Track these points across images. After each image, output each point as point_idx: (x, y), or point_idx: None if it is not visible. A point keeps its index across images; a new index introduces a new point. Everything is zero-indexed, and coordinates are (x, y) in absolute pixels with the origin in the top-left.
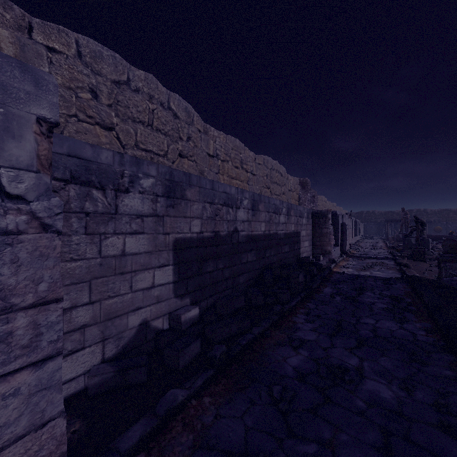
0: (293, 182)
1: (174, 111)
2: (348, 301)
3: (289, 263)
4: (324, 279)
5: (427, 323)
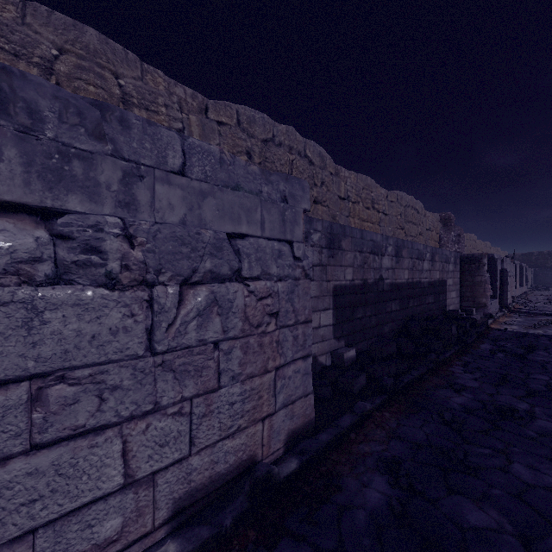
0: (432, 219)
1: (310, 158)
2: (514, 358)
3: (433, 315)
4: (480, 335)
5: None
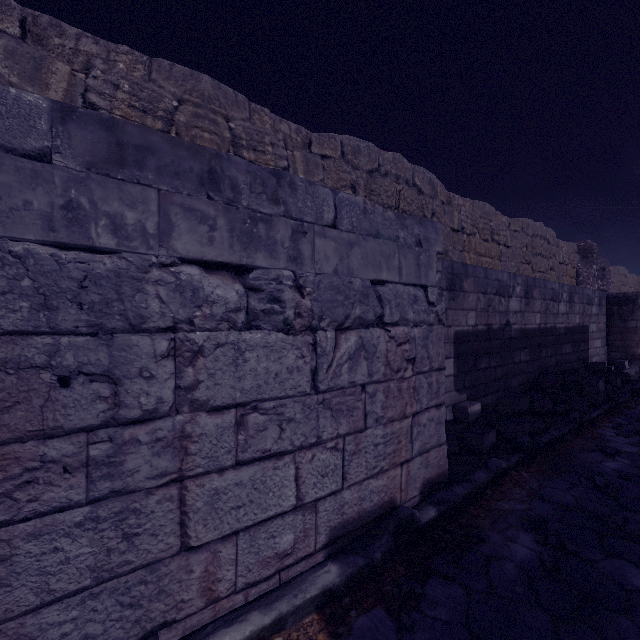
0: (567, 250)
1: (418, 187)
2: None
3: (572, 368)
4: (636, 394)
5: None
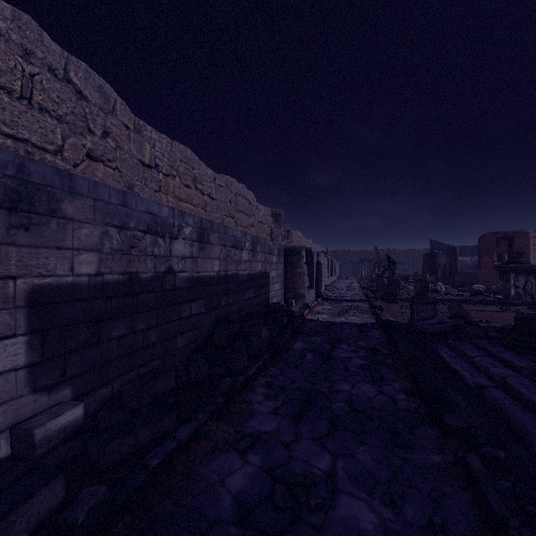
0: (265, 213)
1: (77, 87)
2: (321, 359)
3: (255, 311)
4: (295, 330)
5: (406, 382)
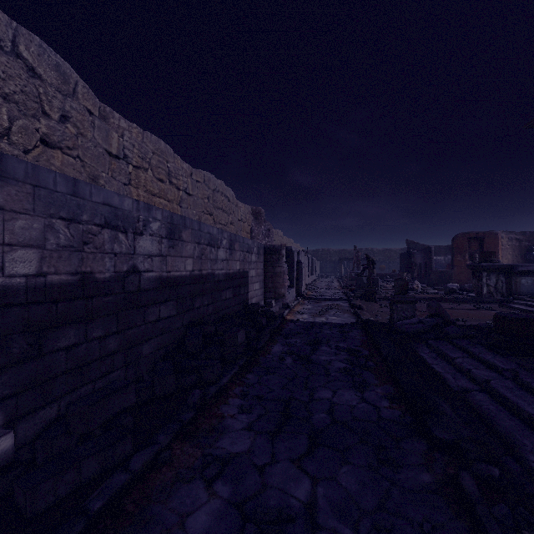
0: (244, 210)
1: (29, 63)
2: (301, 363)
3: (233, 312)
4: (275, 332)
5: (388, 386)
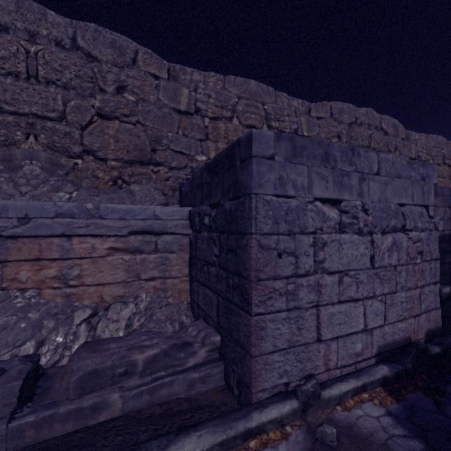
0: None
1: (384, 130)
2: None
3: None
4: None
5: None
